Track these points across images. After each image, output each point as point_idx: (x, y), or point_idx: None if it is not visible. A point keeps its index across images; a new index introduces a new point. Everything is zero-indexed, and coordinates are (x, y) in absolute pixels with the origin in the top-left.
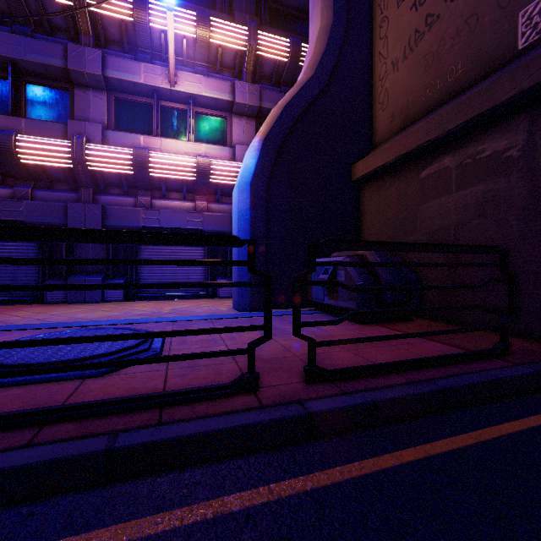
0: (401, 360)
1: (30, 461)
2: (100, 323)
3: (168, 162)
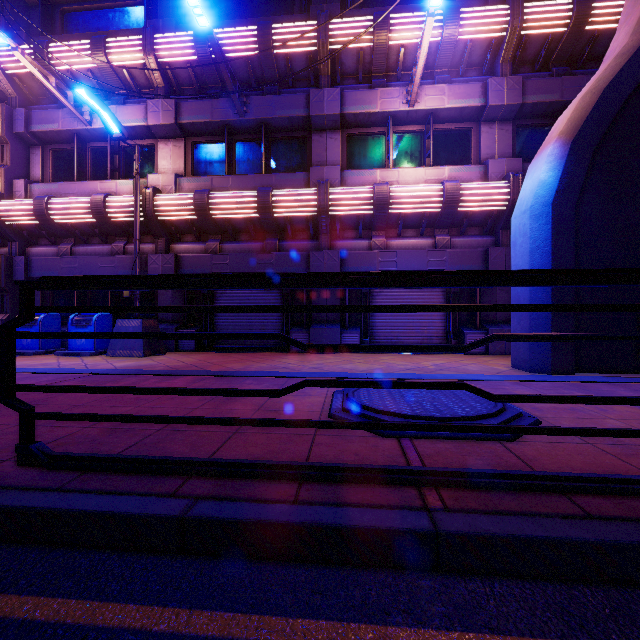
0: None
1: (639, 540)
2: (385, 376)
3: (410, 195)
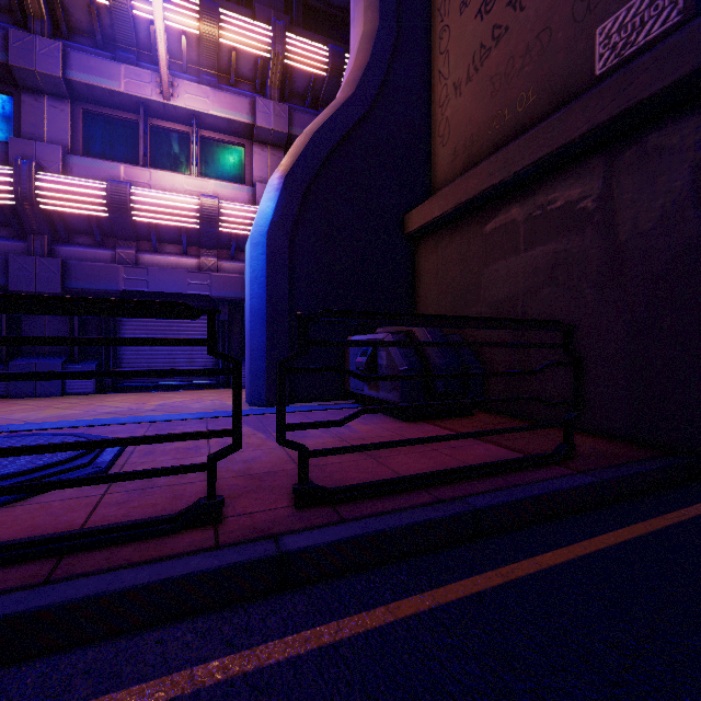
0: (433, 471)
1: None
2: (40, 426)
3: (159, 203)
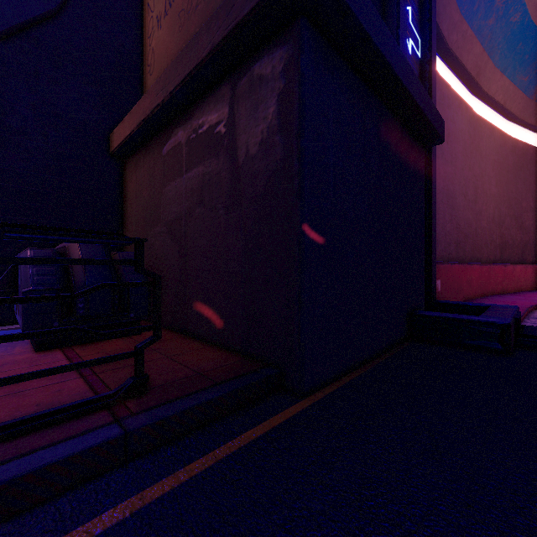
0: None
1: None
2: None
3: None
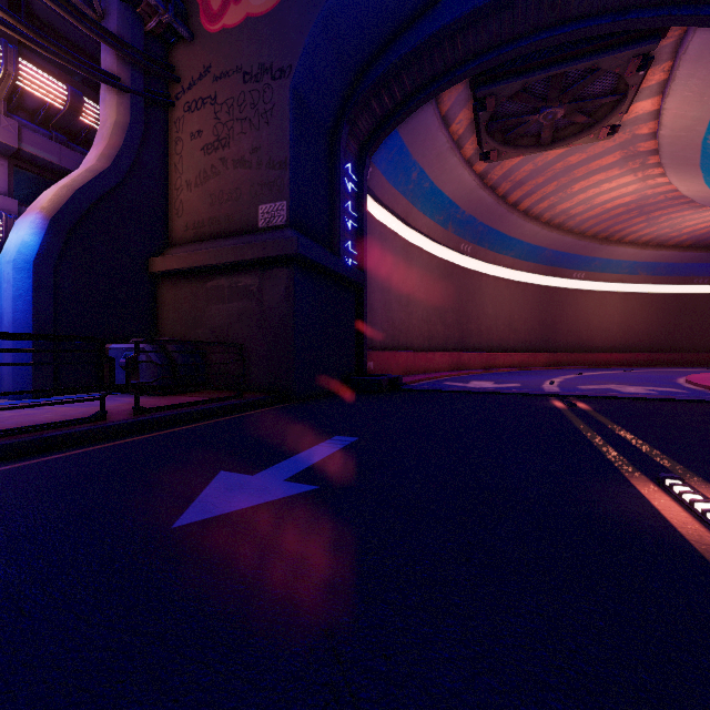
0: (187, 402)
1: (8, 442)
2: None
3: None
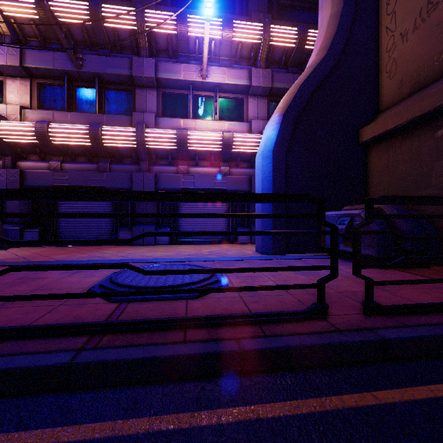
0: None
1: (195, 352)
2: (166, 260)
3: (202, 138)
